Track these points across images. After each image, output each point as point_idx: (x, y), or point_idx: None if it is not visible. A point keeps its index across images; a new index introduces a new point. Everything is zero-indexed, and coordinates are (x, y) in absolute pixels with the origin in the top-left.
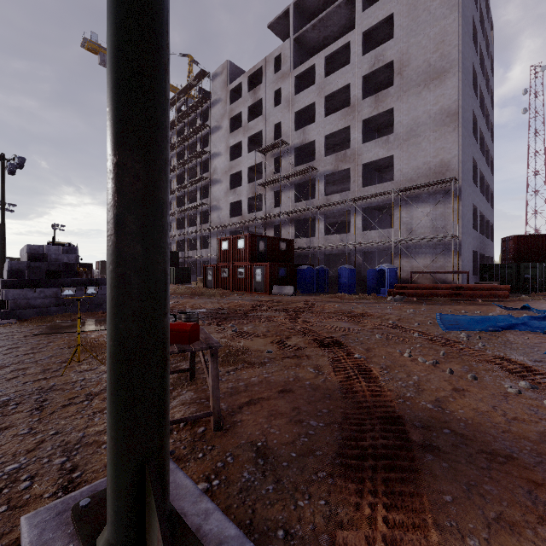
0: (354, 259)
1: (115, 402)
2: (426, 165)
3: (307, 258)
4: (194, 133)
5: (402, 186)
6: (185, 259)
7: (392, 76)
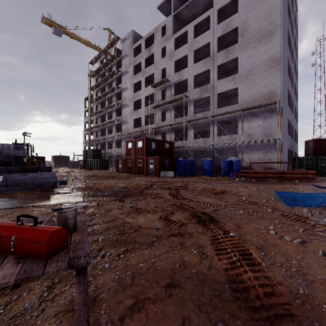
0: (212, 154)
1: None
2: (259, 93)
3: (182, 154)
4: (111, 75)
5: (243, 107)
6: (106, 154)
7: (236, 37)
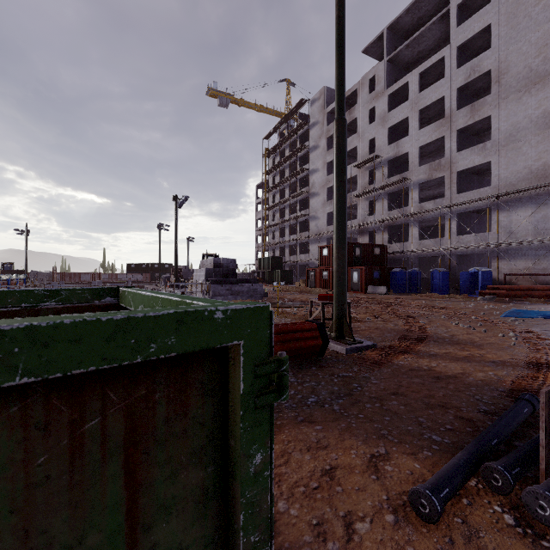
0: (448, 262)
1: (338, 303)
2: (526, 168)
3: (401, 261)
4: (294, 154)
5: (500, 191)
6: (286, 263)
7: (491, 81)
